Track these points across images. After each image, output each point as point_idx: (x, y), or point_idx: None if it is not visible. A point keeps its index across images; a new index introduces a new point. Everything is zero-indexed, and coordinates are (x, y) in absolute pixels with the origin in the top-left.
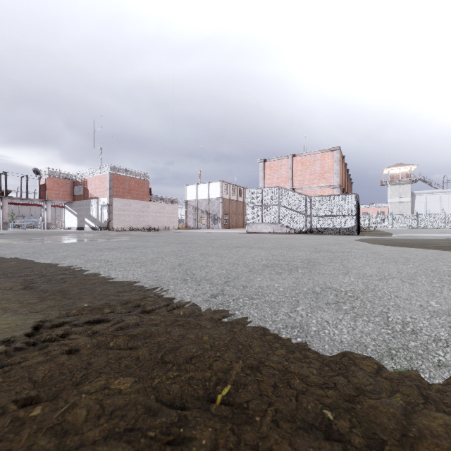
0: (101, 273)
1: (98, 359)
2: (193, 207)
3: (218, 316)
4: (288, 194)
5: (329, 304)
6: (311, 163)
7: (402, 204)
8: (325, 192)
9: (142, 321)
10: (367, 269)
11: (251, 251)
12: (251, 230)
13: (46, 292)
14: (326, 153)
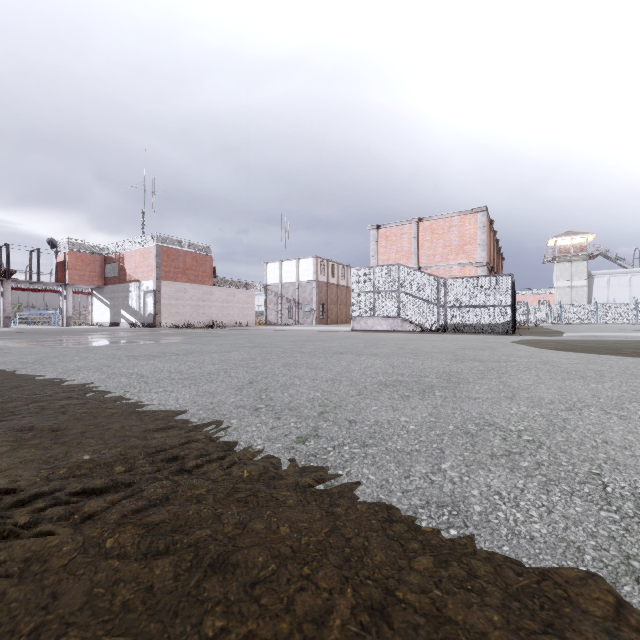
0: (126, 397)
1: (73, 585)
2: (275, 294)
3: (307, 479)
4: (412, 276)
5: (496, 456)
6: (444, 231)
7: (574, 289)
8: (465, 273)
9: (176, 492)
10: (542, 390)
11: (360, 359)
12: (359, 326)
13: (29, 430)
14: (467, 217)
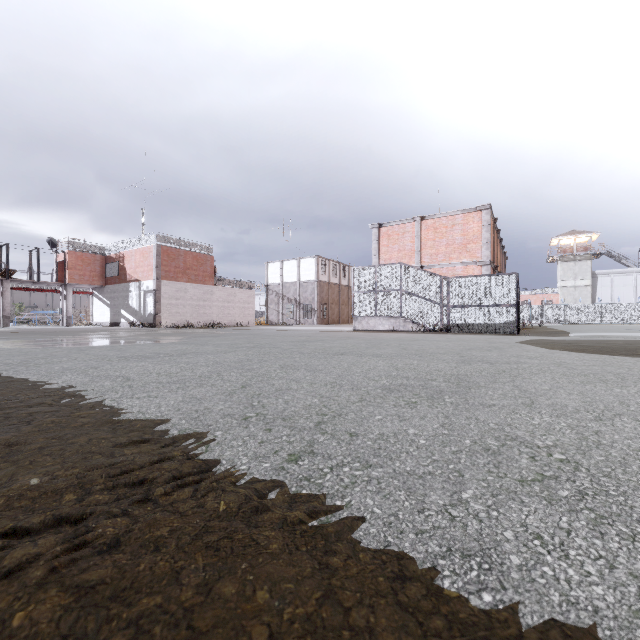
0: (105, 403)
1: None
2: (276, 294)
3: (297, 513)
4: (415, 275)
5: (527, 482)
6: (447, 229)
7: (578, 288)
8: (468, 272)
9: (130, 533)
10: (563, 396)
11: (362, 360)
12: (361, 326)
13: None
14: (470, 215)
